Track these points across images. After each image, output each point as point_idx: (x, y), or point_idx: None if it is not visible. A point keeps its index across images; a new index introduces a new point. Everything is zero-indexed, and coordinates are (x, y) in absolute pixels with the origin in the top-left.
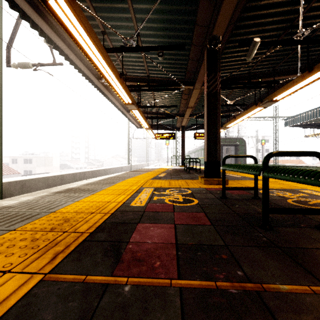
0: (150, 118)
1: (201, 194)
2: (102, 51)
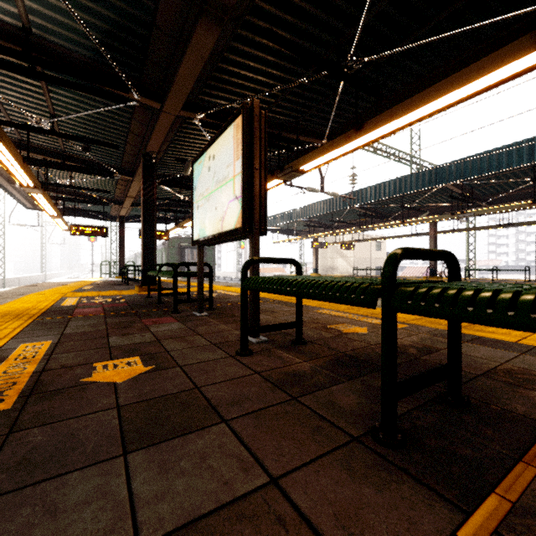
0: (60, 199)
1: (131, 297)
2: (8, 144)
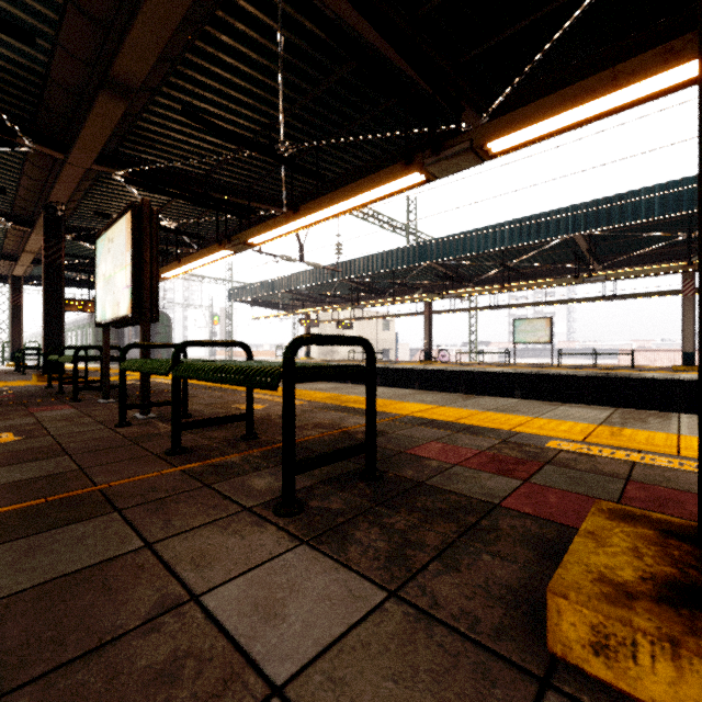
0: None
1: (23, 389)
2: None
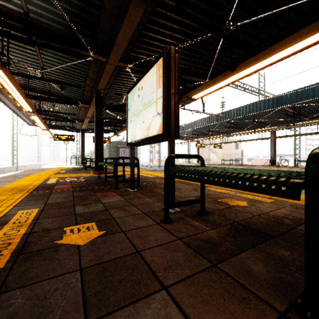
0: (47, 119)
1: (88, 178)
2: (16, 85)
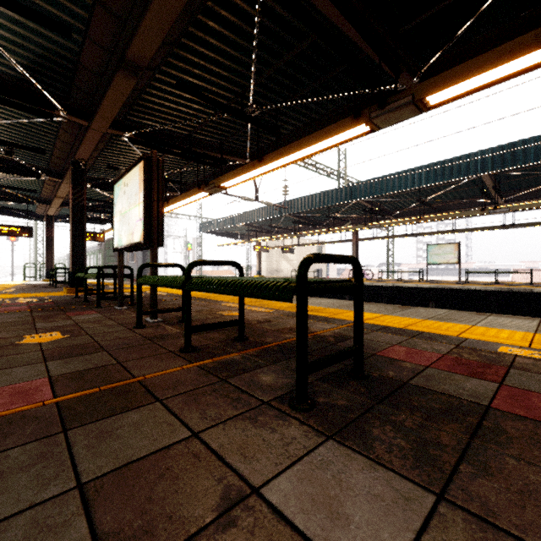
0: None
1: (58, 298)
2: None
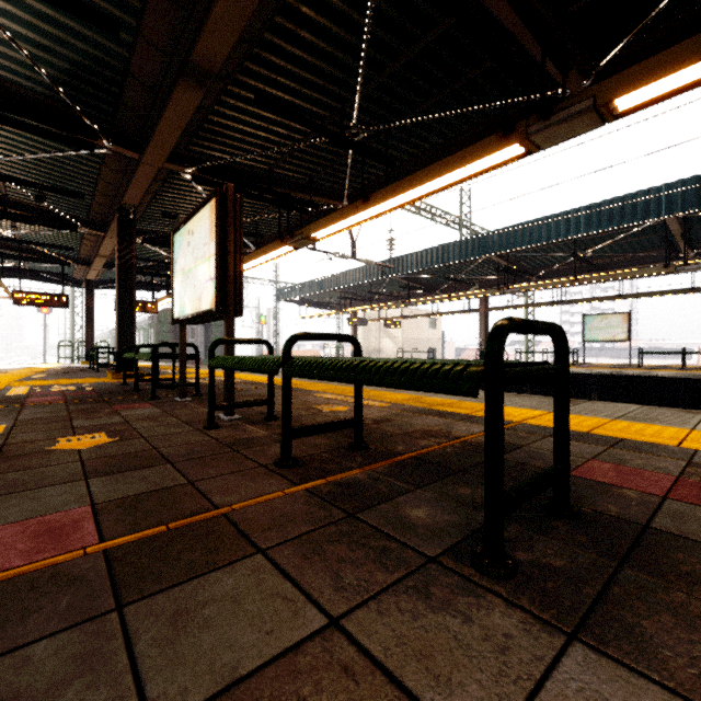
0: None
1: (101, 386)
2: None
